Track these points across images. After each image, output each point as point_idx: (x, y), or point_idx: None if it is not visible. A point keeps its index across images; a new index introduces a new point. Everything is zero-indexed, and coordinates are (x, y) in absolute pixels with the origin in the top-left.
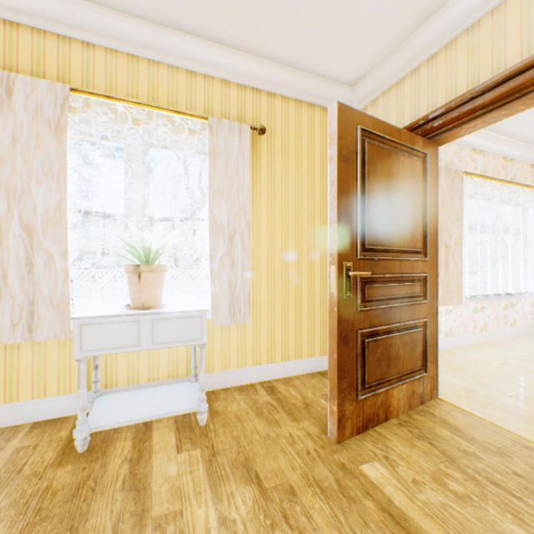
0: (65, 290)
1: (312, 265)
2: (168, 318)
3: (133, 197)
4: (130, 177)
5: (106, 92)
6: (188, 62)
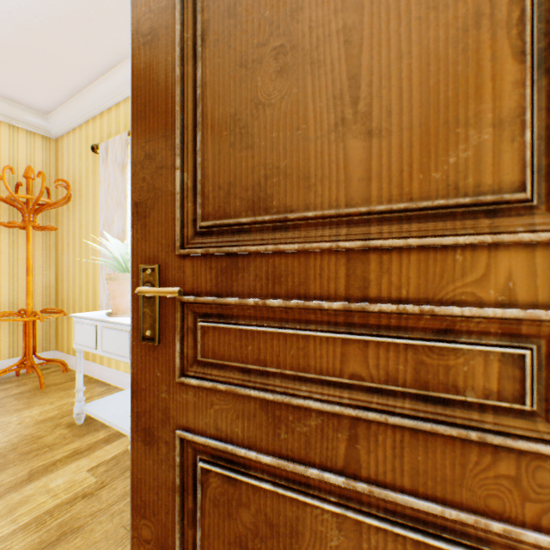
0: None
1: None
2: (110, 327)
3: None
4: None
5: None
6: None
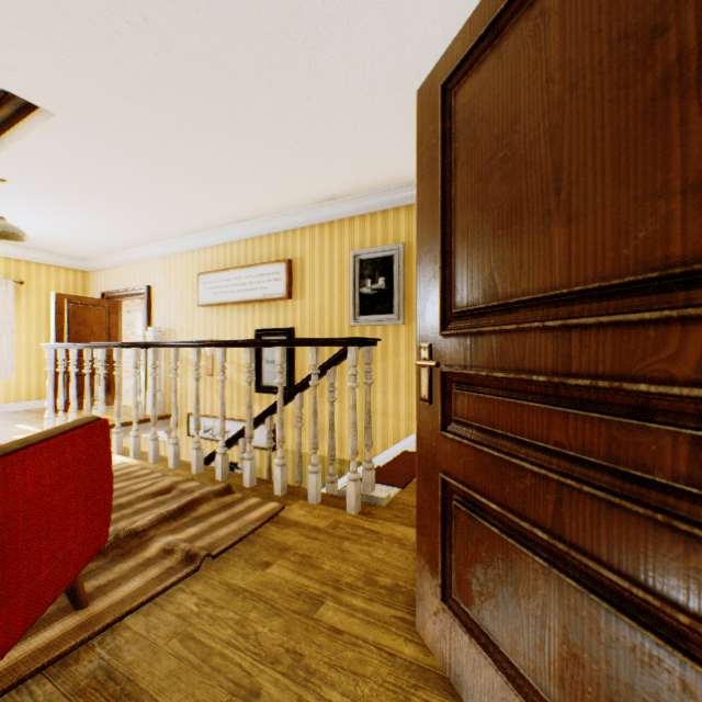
0: None
1: None
2: None
3: None
4: None
5: None
6: None
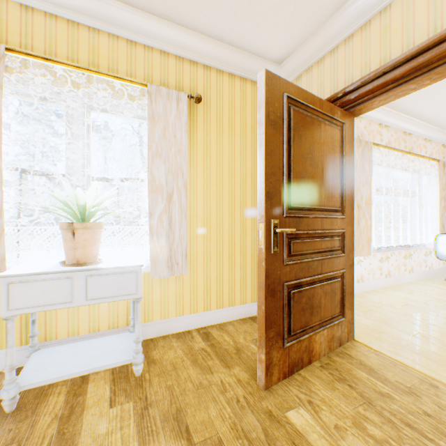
0: (0, 247)
1: (244, 222)
2: (103, 274)
3: (73, 157)
4: (71, 138)
5: (45, 55)
6: (128, 31)
